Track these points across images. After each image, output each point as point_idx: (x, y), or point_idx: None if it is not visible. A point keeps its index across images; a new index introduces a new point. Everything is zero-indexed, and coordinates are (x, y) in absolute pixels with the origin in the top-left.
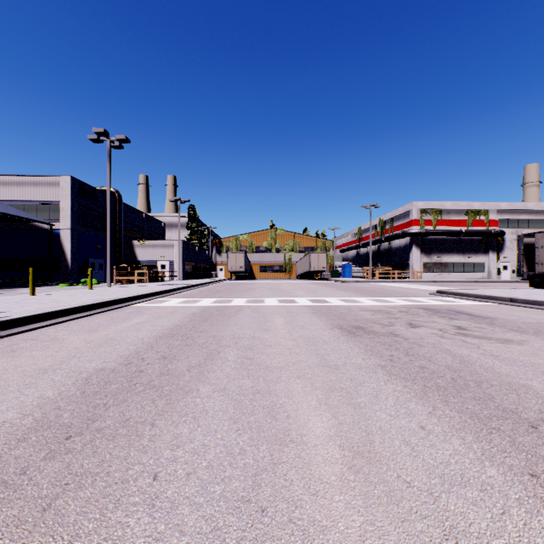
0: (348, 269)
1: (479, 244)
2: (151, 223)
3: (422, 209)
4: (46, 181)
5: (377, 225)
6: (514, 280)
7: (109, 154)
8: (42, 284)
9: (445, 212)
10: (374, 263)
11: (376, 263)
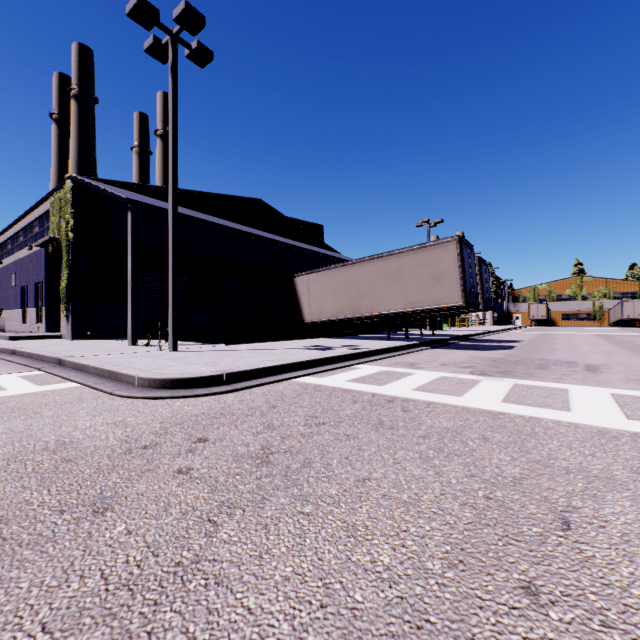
0: None
1: None
2: None
3: None
4: None
5: None
6: None
7: None
8: None
9: None
10: None
11: None
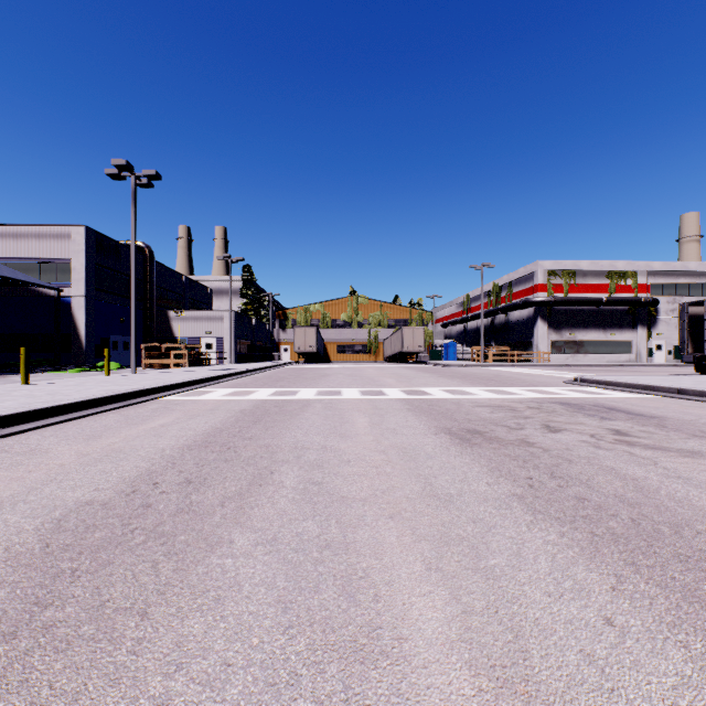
0: (453, 349)
1: (625, 316)
2: (194, 289)
3: (549, 270)
4: (52, 232)
5: (491, 292)
6: (672, 363)
7: (133, 195)
8: (46, 369)
9: (581, 275)
10: (486, 342)
11: (490, 342)
